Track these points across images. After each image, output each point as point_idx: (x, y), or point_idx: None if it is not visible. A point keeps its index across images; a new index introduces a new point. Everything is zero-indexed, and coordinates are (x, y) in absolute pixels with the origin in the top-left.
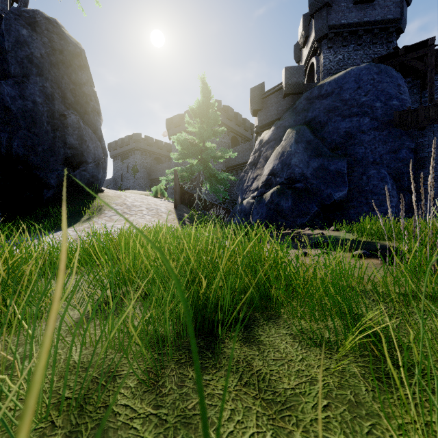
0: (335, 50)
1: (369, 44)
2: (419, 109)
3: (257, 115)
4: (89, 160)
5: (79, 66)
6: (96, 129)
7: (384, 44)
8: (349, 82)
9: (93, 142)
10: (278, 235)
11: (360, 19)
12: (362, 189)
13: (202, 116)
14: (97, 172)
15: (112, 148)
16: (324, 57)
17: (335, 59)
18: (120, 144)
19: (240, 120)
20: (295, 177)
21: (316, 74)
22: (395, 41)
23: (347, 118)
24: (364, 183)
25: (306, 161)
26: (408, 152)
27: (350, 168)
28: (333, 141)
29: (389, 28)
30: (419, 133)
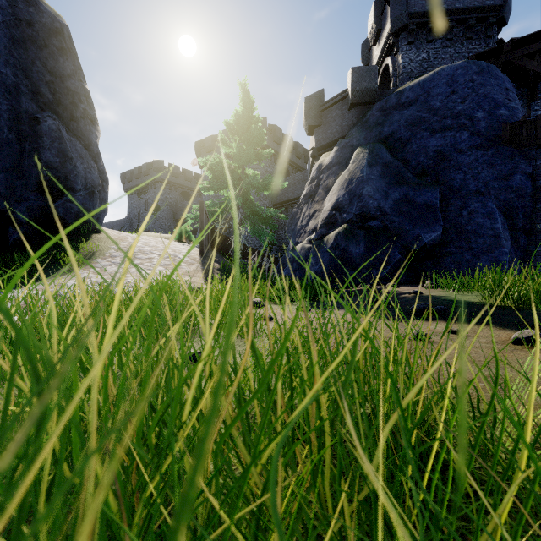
0: (417, 47)
1: (462, 40)
2: (538, 119)
3: (314, 133)
4: (78, 186)
5: (60, 49)
6: (89, 143)
7: (482, 40)
8: (439, 85)
9: (83, 160)
10: (349, 294)
11: (450, 5)
12: (462, 230)
13: (241, 132)
14: (91, 204)
15: (126, 179)
16: (403, 56)
17: (418, 59)
18: (136, 175)
19: (291, 144)
20: (368, 212)
21: (392, 78)
22: (495, 36)
23: (438, 133)
24: (464, 221)
25: (384, 191)
26: (524, 179)
27: (444, 201)
28: (419, 164)
29: (488, 18)
30: (539, 152)
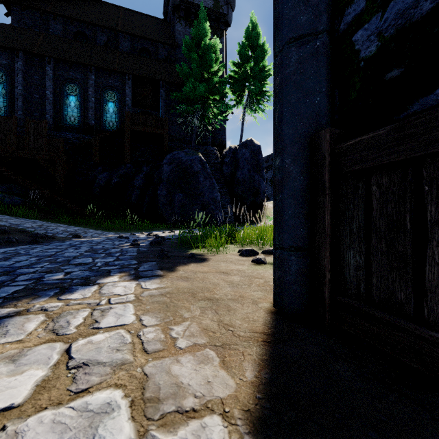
0: None
1: None
2: None
3: None
4: (261, 192)
5: (259, 153)
6: (263, 176)
7: None
8: None
9: (262, 183)
10: None
11: None
12: None
13: None
14: (263, 197)
15: None
16: None
17: None
18: None
19: None
20: None
21: None
22: None
23: None
24: None
25: None
26: None
27: None
28: None
29: None
30: None
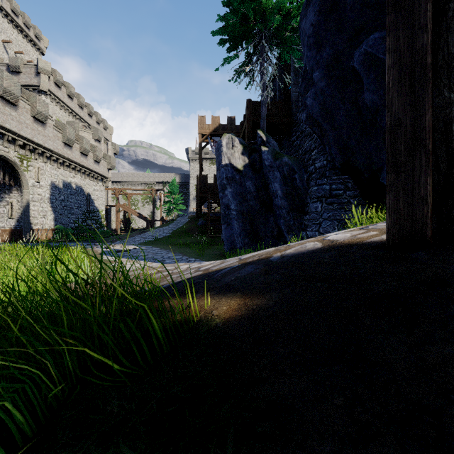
0: None
1: None
2: None
3: None
4: None
5: None
6: None
7: None
8: None
9: None
10: None
11: None
12: None
13: None
14: None
15: None
16: None
17: None
18: None
19: None
20: None
21: None
22: None
23: None
24: None
25: None
26: None
27: None
28: None
29: None
30: None
